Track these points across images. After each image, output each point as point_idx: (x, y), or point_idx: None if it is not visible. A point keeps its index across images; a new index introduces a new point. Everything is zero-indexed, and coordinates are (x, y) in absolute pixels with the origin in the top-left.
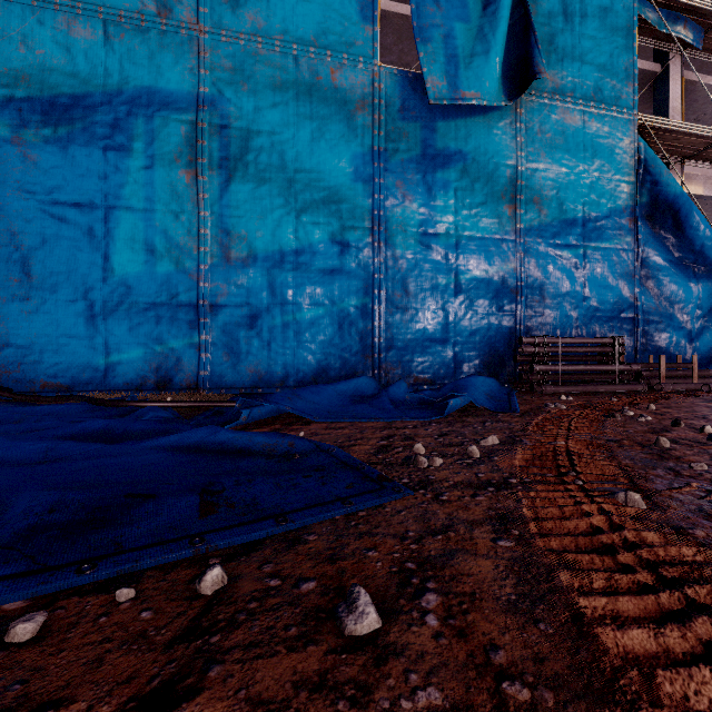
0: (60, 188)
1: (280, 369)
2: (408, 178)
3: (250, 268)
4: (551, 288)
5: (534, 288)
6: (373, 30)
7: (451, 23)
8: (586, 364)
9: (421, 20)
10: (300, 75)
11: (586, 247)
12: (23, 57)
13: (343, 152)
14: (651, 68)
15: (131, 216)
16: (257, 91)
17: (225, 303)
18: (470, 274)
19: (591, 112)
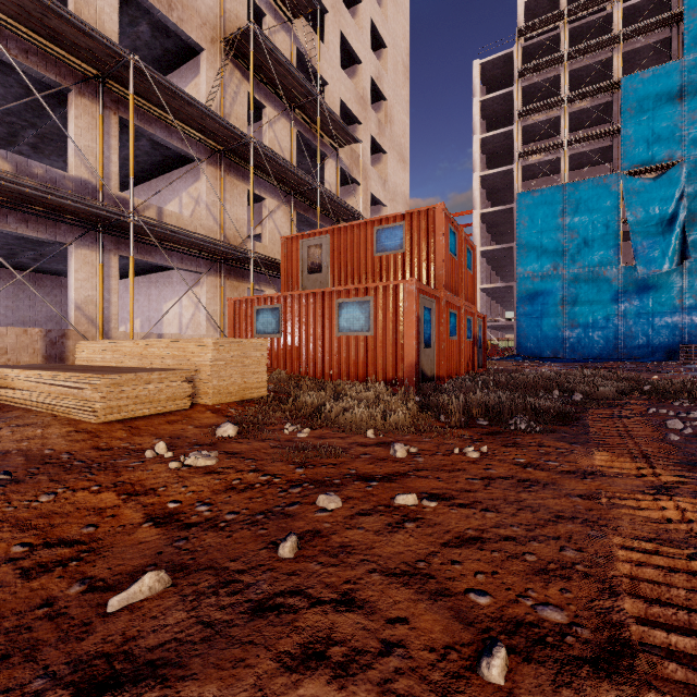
0: (531, 314)
1: (587, 354)
2: (632, 297)
3: (578, 328)
4: None
5: (692, 327)
6: (618, 257)
7: (648, 250)
8: None
9: (636, 252)
10: (593, 275)
11: None
12: (523, 288)
13: (607, 294)
14: None
15: (547, 318)
16: (580, 283)
17: (571, 337)
18: (659, 324)
19: None
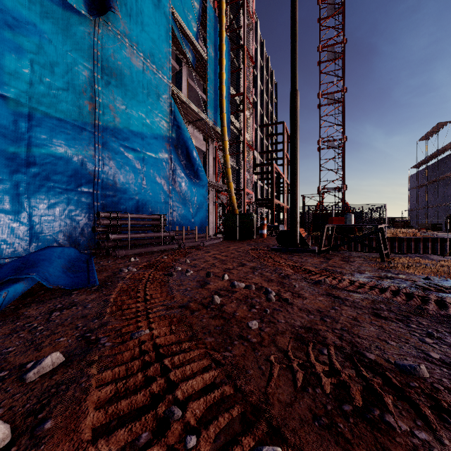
0: None
1: None
2: None
3: None
4: (122, 177)
5: (110, 175)
6: None
7: None
8: (145, 232)
9: None
10: None
11: (145, 154)
12: None
13: None
14: (175, 65)
15: None
16: None
17: None
18: (48, 149)
19: (147, 65)
